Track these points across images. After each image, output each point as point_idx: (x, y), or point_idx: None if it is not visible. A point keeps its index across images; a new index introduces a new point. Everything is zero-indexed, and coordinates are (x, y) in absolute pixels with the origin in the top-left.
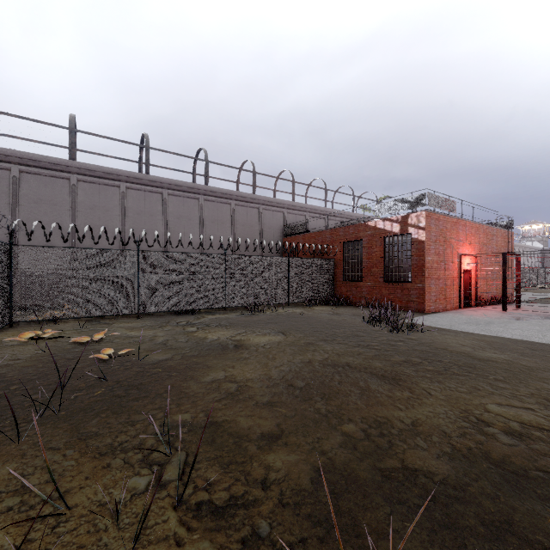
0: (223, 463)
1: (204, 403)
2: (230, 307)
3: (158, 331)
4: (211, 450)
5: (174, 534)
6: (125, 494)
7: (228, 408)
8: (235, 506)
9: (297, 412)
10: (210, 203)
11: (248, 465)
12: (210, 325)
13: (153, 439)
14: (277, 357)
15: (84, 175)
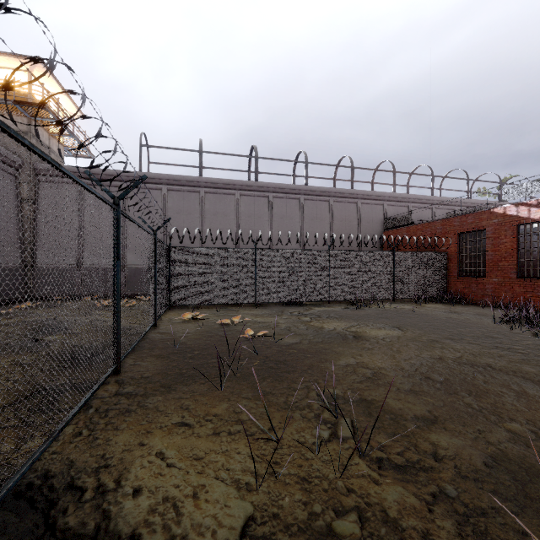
0: (387, 433)
1: (346, 382)
2: (334, 300)
3: (277, 319)
4: (372, 421)
5: (368, 475)
6: (314, 439)
7: (371, 389)
8: (413, 468)
9: (445, 403)
10: (309, 202)
11: (412, 439)
12: (321, 316)
13: (317, 404)
14: (401, 350)
15: (209, 188)
